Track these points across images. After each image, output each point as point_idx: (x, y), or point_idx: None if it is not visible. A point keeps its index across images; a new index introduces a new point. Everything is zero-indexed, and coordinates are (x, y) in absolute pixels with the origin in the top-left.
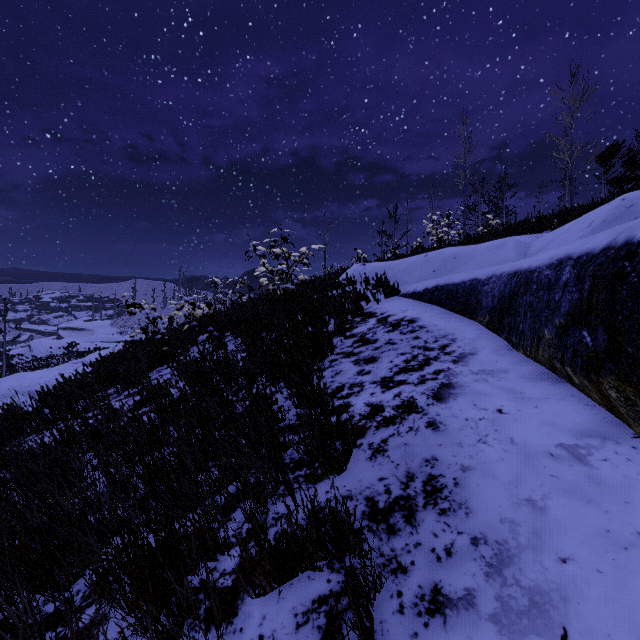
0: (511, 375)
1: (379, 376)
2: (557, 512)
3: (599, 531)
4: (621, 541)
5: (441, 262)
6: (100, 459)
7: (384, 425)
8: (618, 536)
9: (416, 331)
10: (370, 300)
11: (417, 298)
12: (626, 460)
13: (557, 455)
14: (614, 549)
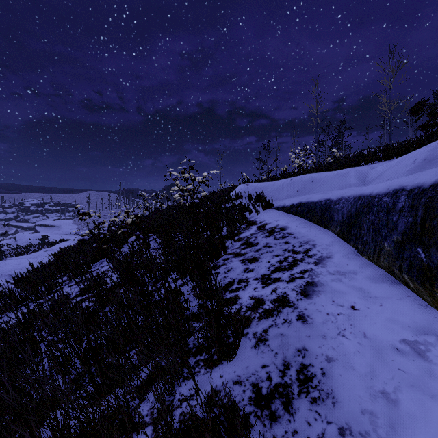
0: (359, 276)
1: (260, 274)
2: (408, 405)
3: None
4: None
5: (302, 184)
6: (46, 345)
7: (265, 316)
8: None
9: (286, 237)
10: (252, 211)
11: (286, 211)
12: None
13: (402, 350)
14: None
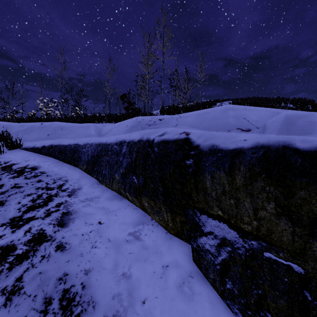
0: (102, 199)
1: (8, 218)
2: (136, 274)
3: (152, 274)
4: (159, 274)
5: (53, 130)
6: None
7: (17, 263)
8: (158, 272)
9: (39, 176)
10: None
11: (37, 151)
12: (152, 232)
13: (129, 240)
14: (158, 280)
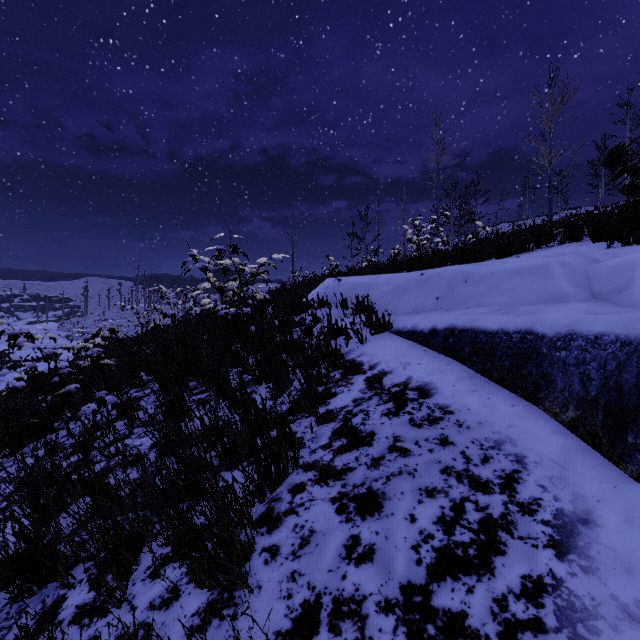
0: None
1: (395, 577)
2: None
3: None
4: None
5: (446, 286)
6: None
7: None
8: None
9: (438, 421)
10: (351, 337)
11: (420, 341)
12: None
13: None
14: None
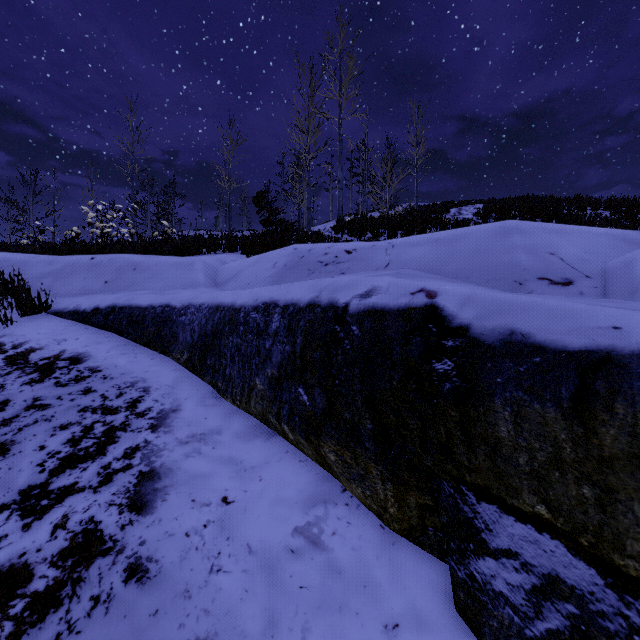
0: (226, 436)
1: (15, 488)
2: None
3: None
4: None
5: (116, 271)
6: None
7: (34, 620)
8: None
9: (86, 378)
10: None
11: (82, 320)
12: (347, 525)
13: (297, 549)
14: None
